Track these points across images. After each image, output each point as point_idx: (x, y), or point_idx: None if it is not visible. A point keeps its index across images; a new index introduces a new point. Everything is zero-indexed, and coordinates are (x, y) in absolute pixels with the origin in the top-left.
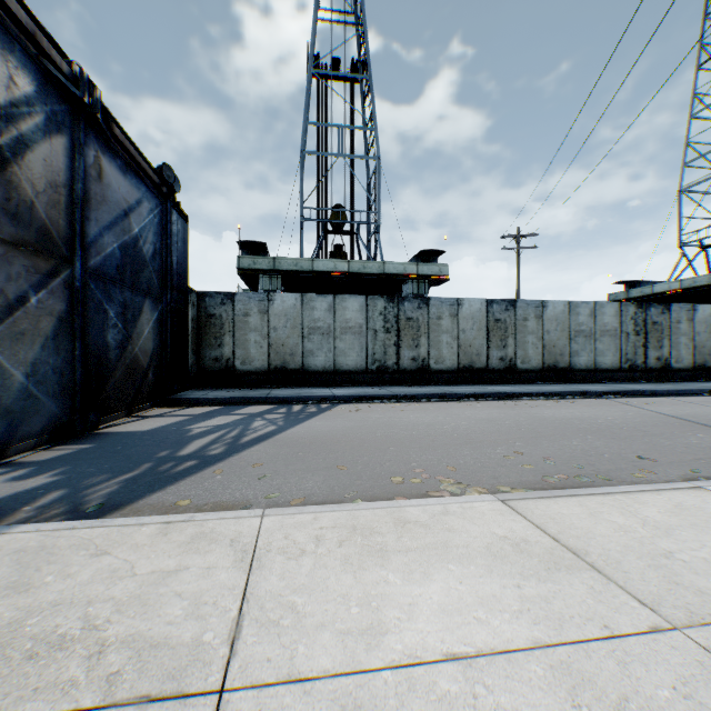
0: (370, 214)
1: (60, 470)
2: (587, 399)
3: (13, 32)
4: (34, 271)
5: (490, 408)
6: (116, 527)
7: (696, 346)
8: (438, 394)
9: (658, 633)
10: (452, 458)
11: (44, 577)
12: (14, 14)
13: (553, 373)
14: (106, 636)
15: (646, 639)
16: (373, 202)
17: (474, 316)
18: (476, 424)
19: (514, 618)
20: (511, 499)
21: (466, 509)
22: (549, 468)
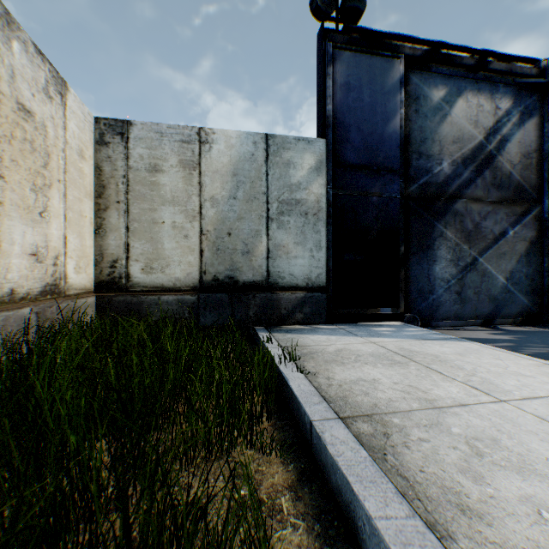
0: None
1: (516, 336)
2: None
3: (496, 80)
4: (510, 215)
5: None
6: (513, 355)
7: None
8: None
9: None
10: None
11: (469, 356)
12: (496, 71)
13: None
14: (475, 374)
15: None
16: None
17: None
18: None
19: None
20: None
21: None
22: None
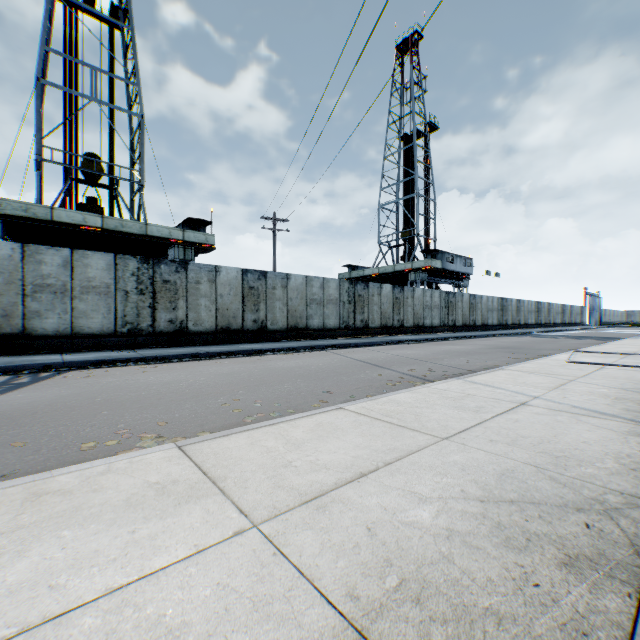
0: (132, 172)
1: None
2: (314, 351)
3: None
4: None
5: (235, 363)
6: None
7: (383, 312)
8: (191, 354)
9: (238, 536)
10: (170, 413)
11: None
12: None
13: (295, 333)
14: None
15: (224, 545)
16: (136, 160)
17: (232, 282)
18: (213, 379)
19: (103, 569)
20: (190, 443)
21: (134, 463)
22: (254, 409)
